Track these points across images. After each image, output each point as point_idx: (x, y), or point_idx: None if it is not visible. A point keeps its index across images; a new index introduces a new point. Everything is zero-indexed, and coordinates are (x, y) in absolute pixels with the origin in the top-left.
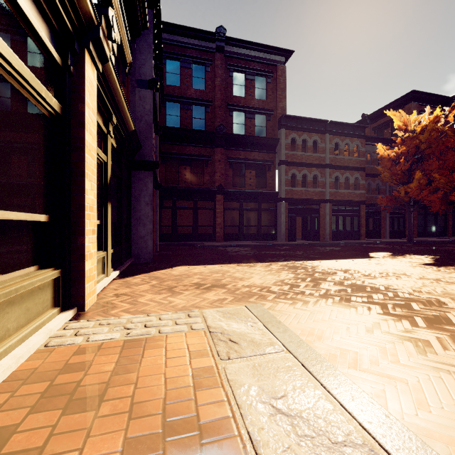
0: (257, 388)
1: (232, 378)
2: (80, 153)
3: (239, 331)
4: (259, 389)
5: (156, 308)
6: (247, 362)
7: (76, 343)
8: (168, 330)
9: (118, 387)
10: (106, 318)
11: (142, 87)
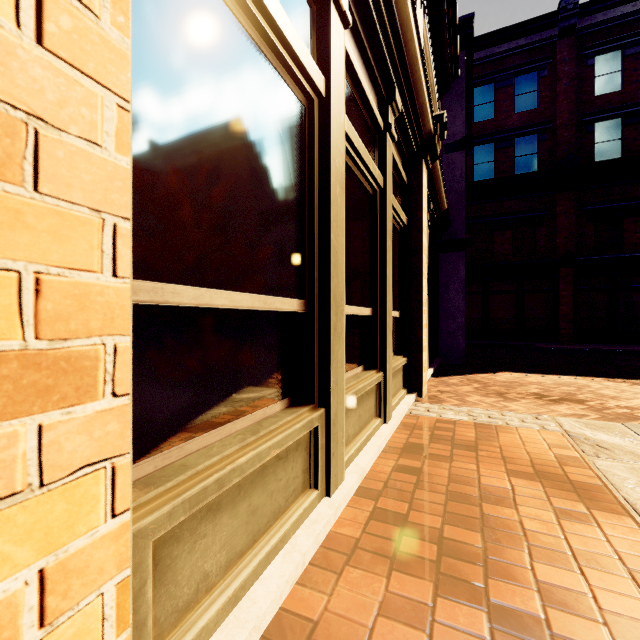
0: (635, 480)
1: (602, 468)
2: (419, 255)
3: (610, 442)
4: (638, 481)
5: (490, 408)
6: (622, 464)
7: (432, 416)
8: (515, 424)
9: (484, 447)
10: (447, 405)
11: (451, 150)
